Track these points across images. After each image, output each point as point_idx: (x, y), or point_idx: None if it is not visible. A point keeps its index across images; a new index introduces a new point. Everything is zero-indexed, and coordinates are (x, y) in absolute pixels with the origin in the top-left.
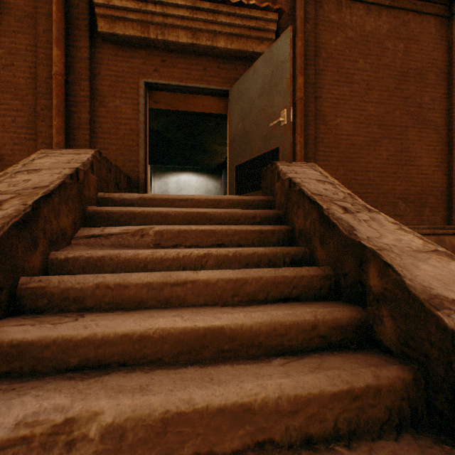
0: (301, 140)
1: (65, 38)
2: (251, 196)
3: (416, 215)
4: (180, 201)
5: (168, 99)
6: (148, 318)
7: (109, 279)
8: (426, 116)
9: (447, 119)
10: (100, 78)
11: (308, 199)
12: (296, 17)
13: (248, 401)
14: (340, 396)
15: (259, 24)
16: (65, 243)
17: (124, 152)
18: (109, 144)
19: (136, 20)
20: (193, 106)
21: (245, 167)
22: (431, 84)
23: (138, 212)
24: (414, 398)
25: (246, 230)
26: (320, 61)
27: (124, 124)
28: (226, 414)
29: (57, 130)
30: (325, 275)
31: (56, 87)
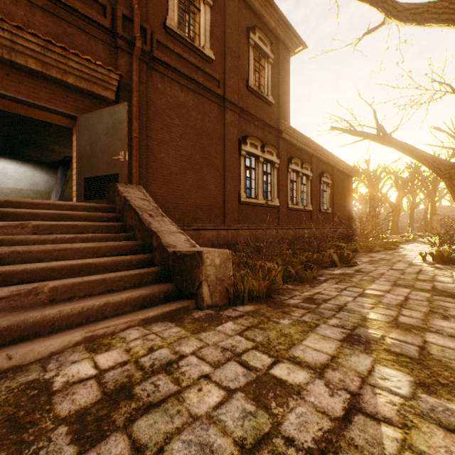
0: (137, 165)
1: None
2: (100, 204)
3: (208, 218)
4: (43, 205)
5: (8, 104)
6: (53, 262)
7: (19, 248)
8: (213, 161)
9: (224, 164)
10: None
11: (134, 209)
12: (133, 80)
13: (104, 278)
14: (137, 275)
15: (104, 78)
16: None
17: None
18: None
19: None
20: (36, 115)
21: (93, 180)
22: (215, 143)
23: (11, 212)
24: (161, 275)
25: (98, 225)
26: (150, 112)
27: None
28: (97, 282)
29: None
30: (139, 244)
31: None
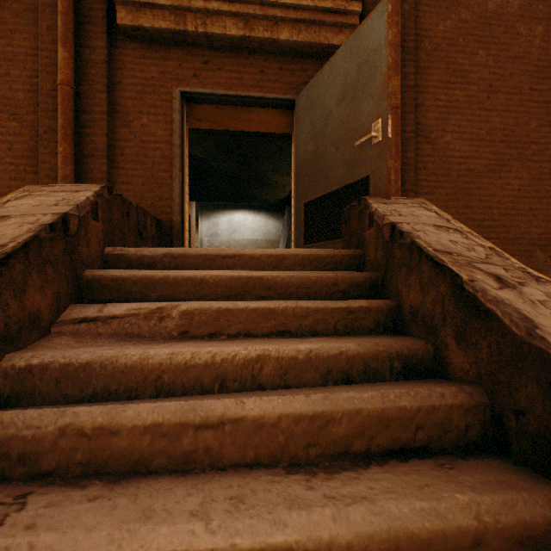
0: (397, 165)
1: (74, 36)
2: (329, 249)
3: None
4: (223, 258)
5: (213, 115)
6: (140, 525)
7: (85, 416)
8: None
9: None
10: (122, 88)
11: (430, 260)
12: None
13: None
14: None
15: (337, 4)
16: (36, 334)
17: (154, 187)
18: (134, 177)
19: (168, 6)
20: (246, 124)
21: (318, 205)
22: None
23: (159, 278)
24: None
25: (324, 308)
26: (422, 55)
27: (153, 149)
28: None
29: (63, 159)
30: (473, 404)
31: (62, 102)
